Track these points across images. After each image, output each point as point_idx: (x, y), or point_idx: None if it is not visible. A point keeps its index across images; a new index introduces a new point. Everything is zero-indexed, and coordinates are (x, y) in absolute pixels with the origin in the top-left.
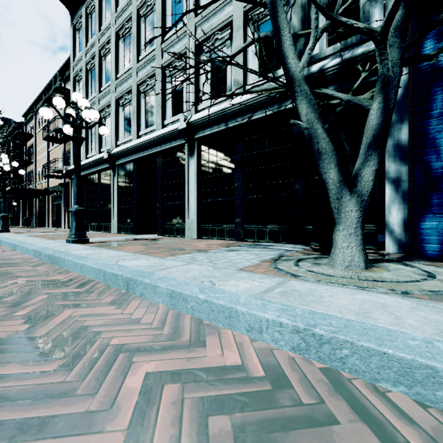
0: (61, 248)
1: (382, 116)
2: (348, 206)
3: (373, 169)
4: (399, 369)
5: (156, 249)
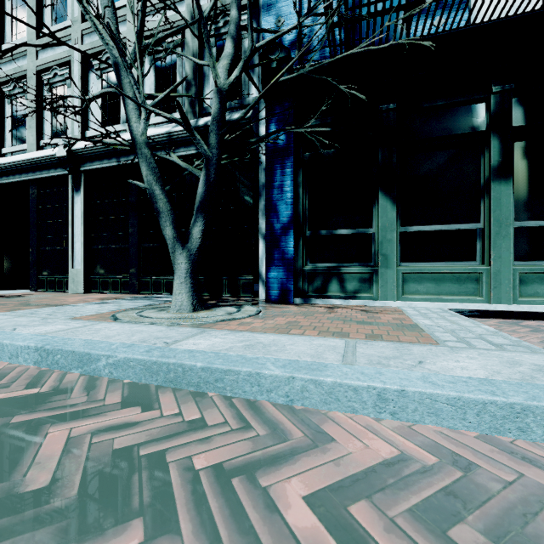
0: None
1: (205, 187)
2: (179, 259)
3: (200, 229)
4: (79, 359)
5: (1, 306)
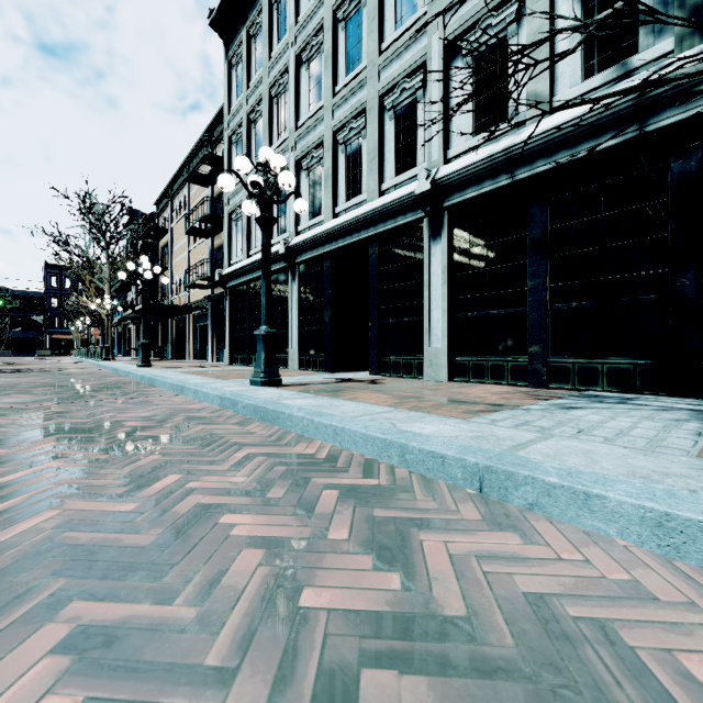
0: (257, 394)
1: None
2: None
3: None
4: None
5: (412, 400)
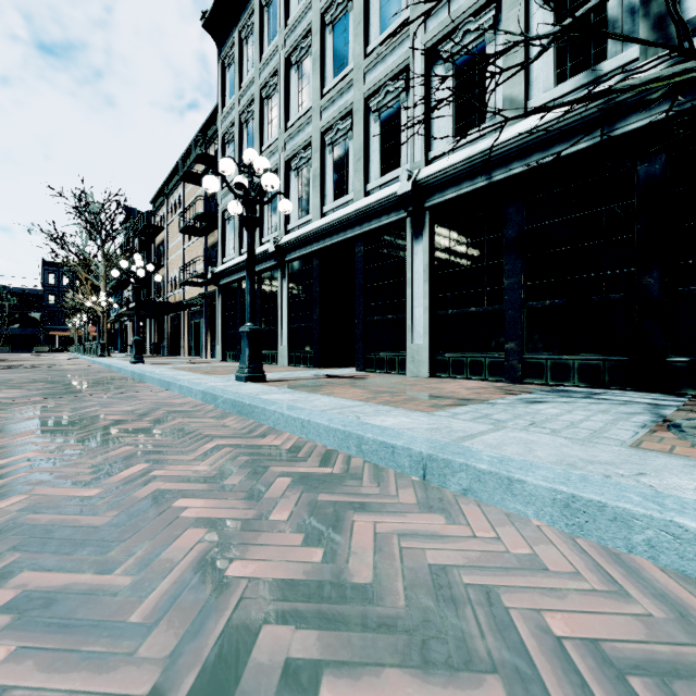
0: (239, 389)
1: None
2: None
3: None
4: None
5: (387, 395)
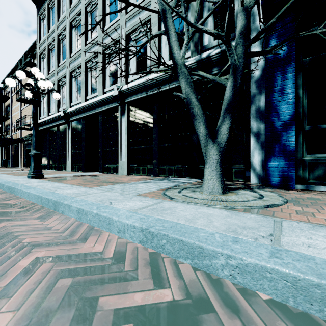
0: (21, 181)
1: (232, 91)
2: (211, 151)
3: (227, 126)
4: (188, 250)
5: (91, 182)
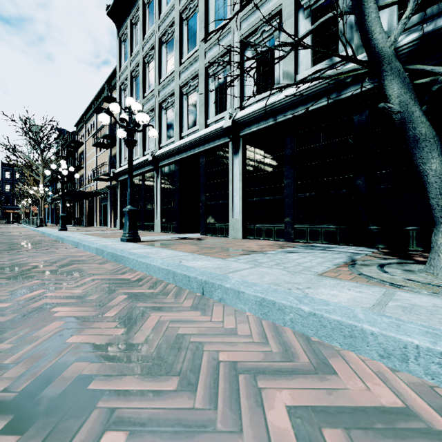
0: (119, 246)
1: None
2: None
3: None
4: None
5: (209, 249)
